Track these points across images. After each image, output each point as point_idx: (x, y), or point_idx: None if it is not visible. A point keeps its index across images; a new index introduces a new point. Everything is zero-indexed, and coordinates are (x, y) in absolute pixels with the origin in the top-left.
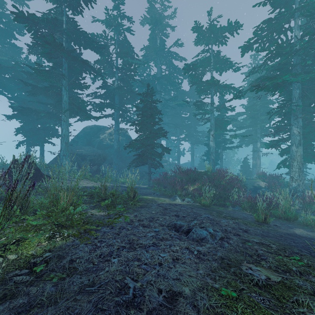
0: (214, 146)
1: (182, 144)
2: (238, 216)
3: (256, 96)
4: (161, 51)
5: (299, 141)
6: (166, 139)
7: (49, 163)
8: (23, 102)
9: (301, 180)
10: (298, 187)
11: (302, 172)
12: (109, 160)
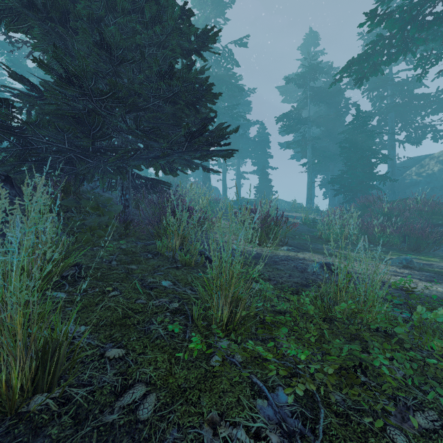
0: None
1: None
2: None
3: None
4: None
5: None
6: None
7: None
8: None
9: None
10: None
11: None
12: None
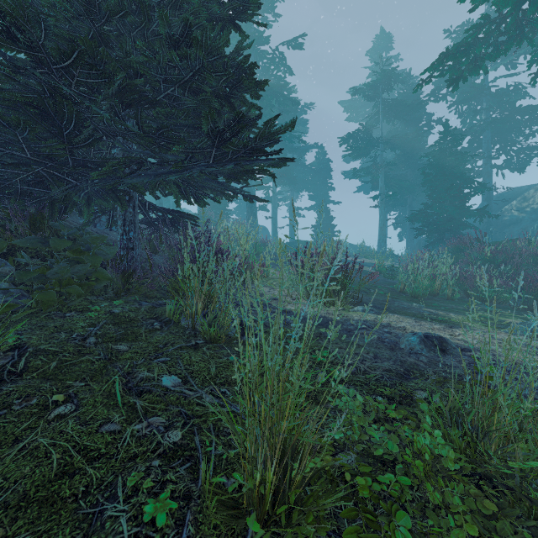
0: None
1: None
2: None
3: None
4: None
5: None
6: None
7: None
8: None
9: None
10: None
11: None
12: None
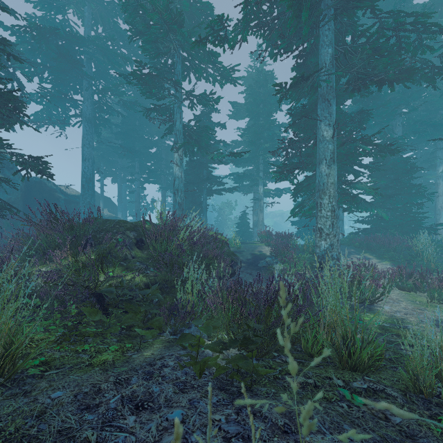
0: (182, 177)
1: (144, 188)
2: None
3: (257, 110)
4: None
5: (332, 155)
6: (119, 180)
7: None
8: None
9: (336, 235)
10: (330, 249)
11: (337, 217)
12: None
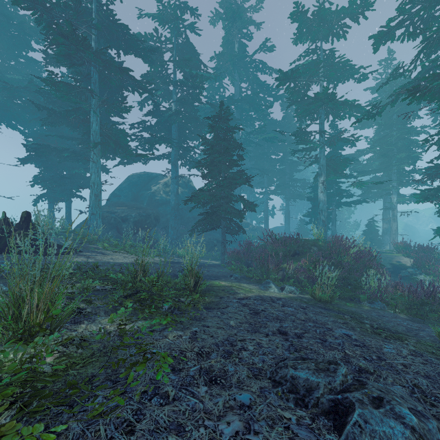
0: (325, 201)
1: (271, 199)
2: (396, 327)
3: (390, 122)
4: (241, 61)
5: None
6: (248, 192)
7: (78, 226)
8: (42, 139)
9: None
10: None
11: None
12: (163, 222)
